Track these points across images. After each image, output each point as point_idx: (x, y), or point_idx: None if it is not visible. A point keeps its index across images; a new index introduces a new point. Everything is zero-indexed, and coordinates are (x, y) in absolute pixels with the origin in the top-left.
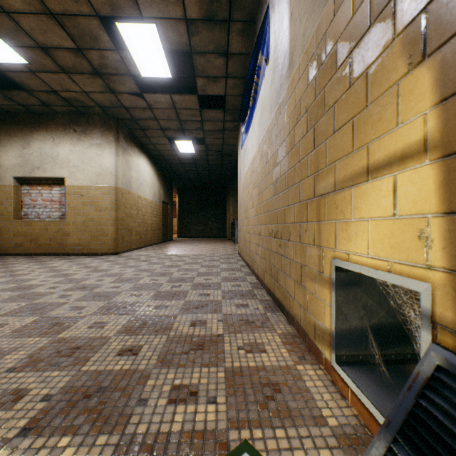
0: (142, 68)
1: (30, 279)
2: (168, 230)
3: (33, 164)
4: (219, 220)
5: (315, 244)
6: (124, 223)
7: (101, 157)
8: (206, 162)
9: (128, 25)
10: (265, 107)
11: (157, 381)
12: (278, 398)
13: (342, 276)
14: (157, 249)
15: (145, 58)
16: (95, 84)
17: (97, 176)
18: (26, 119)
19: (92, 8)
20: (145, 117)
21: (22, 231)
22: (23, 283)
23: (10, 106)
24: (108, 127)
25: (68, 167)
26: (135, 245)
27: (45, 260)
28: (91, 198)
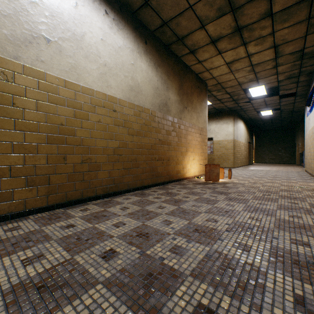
0: (253, 95)
1: None
2: (250, 158)
3: None
4: (288, 151)
5: None
6: (235, 155)
7: (227, 128)
8: (279, 117)
9: (252, 88)
10: None
11: (282, 183)
12: (310, 186)
13: None
14: (249, 167)
15: (256, 92)
16: (231, 103)
17: (226, 135)
18: None
19: (241, 88)
20: (247, 107)
21: None
22: None
23: None
24: (230, 115)
25: (214, 133)
26: (239, 165)
27: None
28: (223, 145)
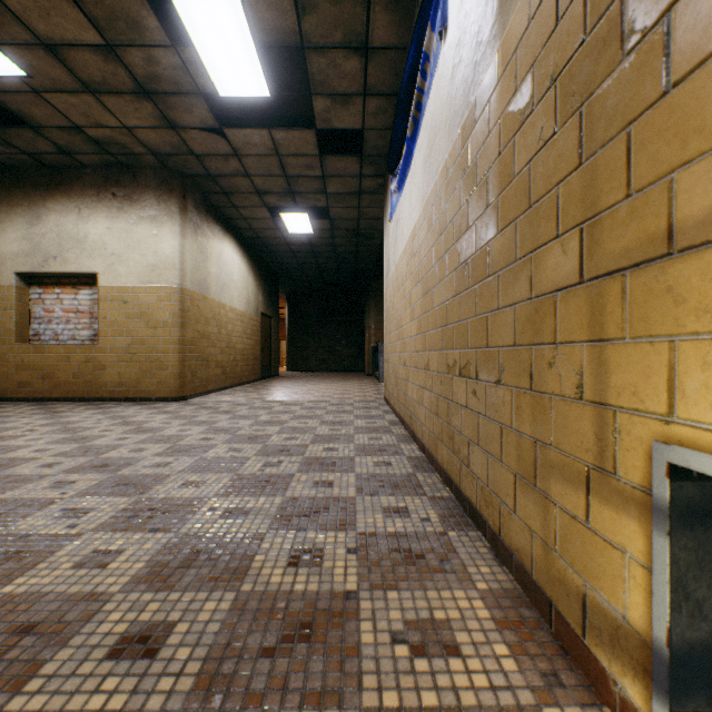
0: (220, 79)
1: (19, 447)
2: (271, 360)
3: (47, 252)
4: (353, 344)
5: (583, 398)
6: (195, 348)
7: (157, 239)
8: (331, 249)
9: None
10: (438, 128)
11: None
12: None
13: (688, 491)
14: (250, 390)
15: (224, 60)
16: (143, 112)
17: (151, 270)
18: (35, 177)
19: None
20: (229, 171)
21: (29, 362)
22: (1, 456)
23: (8, 156)
24: (168, 189)
25: (103, 255)
26: (215, 384)
27: (62, 410)
28: (141, 307)
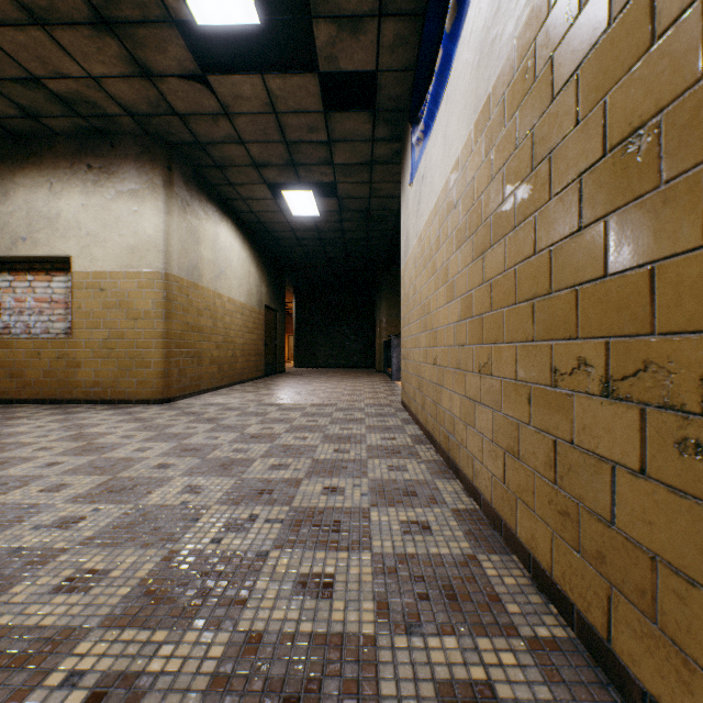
0: None
1: None
2: (276, 355)
3: (15, 233)
4: (363, 338)
5: None
6: (184, 342)
7: (137, 217)
8: (340, 236)
9: None
10: None
11: None
12: None
13: None
14: (249, 390)
15: None
16: (107, 54)
17: (131, 252)
18: (2, 148)
19: None
20: (220, 137)
21: None
22: None
23: None
24: (151, 159)
25: (78, 236)
26: (209, 383)
27: (20, 415)
28: (119, 295)
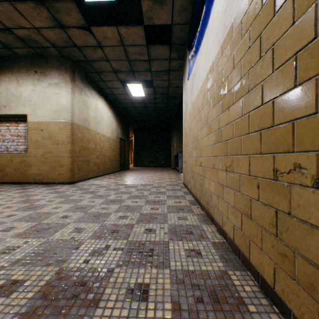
0: None
1: None
2: (125, 161)
3: (1, 103)
4: (165, 153)
5: None
6: (80, 155)
7: (58, 95)
8: (154, 105)
9: None
10: None
11: None
12: None
13: None
14: (112, 177)
15: None
16: (42, 16)
17: (55, 112)
18: None
19: None
20: (97, 57)
21: None
22: None
23: None
24: (64, 68)
25: (30, 104)
26: (93, 174)
27: (1, 190)
28: (49, 132)
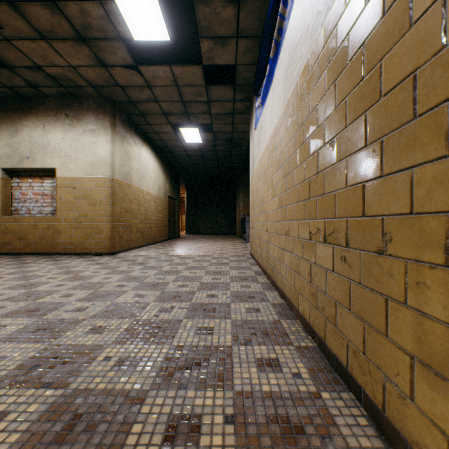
0: (133, 27)
1: None
2: (175, 227)
3: (22, 154)
4: (229, 216)
5: None
6: (122, 219)
7: (95, 145)
8: (214, 154)
9: None
10: (299, 38)
11: None
12: None
13: None
14: (160, 247)
15: (135, 11)
16: (82, 54)
17: (91, 166)
18: (14, 104)
19: None
20: (144, 98)
21: (10, 228)
22: None
23: None
24: (103, 111)
25: (60, 156)
26: (136, 243)
27: (29, 261)
28: (84, 191)
